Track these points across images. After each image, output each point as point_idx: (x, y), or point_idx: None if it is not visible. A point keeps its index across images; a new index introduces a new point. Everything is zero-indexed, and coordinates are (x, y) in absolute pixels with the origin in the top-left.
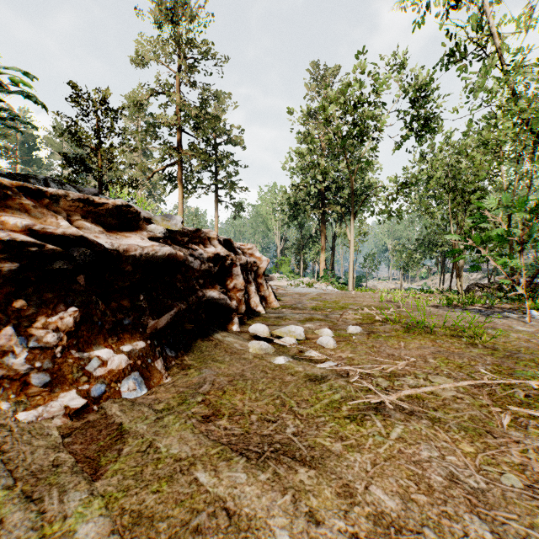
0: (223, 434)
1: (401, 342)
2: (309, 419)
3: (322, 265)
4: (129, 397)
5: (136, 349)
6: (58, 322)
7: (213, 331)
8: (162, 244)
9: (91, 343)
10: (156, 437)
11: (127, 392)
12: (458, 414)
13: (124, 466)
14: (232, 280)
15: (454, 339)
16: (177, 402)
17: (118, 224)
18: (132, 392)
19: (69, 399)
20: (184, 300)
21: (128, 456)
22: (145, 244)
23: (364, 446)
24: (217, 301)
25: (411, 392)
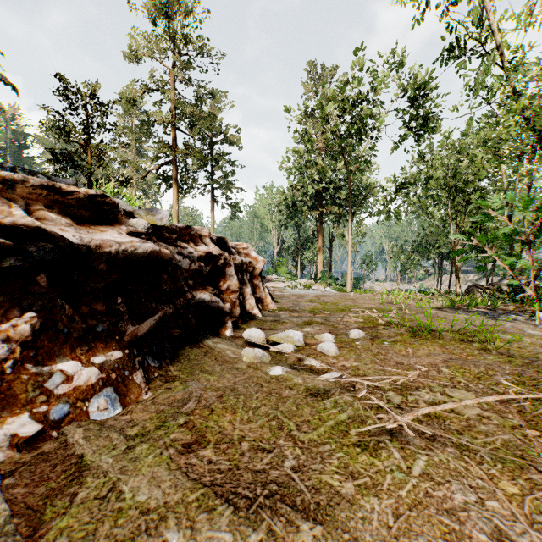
0: (206, 469)
1: (408, 348)
2: (312, 448)
3: (319, 267)
4: (98, 418)
5: (111, 361)
6: (10, 330)
7: (204, 337)
8: (144, 240)
9: (54, 354)
10: (121, 476)
11: (97, 413)
12: (488, 439)
13: (73, 521)
14: (226, 280)
15: (465, 345)
16: (154, 424)
17: (92, 216)
18: (103, 412)
19: (19, 426)
20: (170, 303)
21: (82, 504)
22: (123, 240)
23: (381, 487)
24: (209, 303)
25: (429, 410)
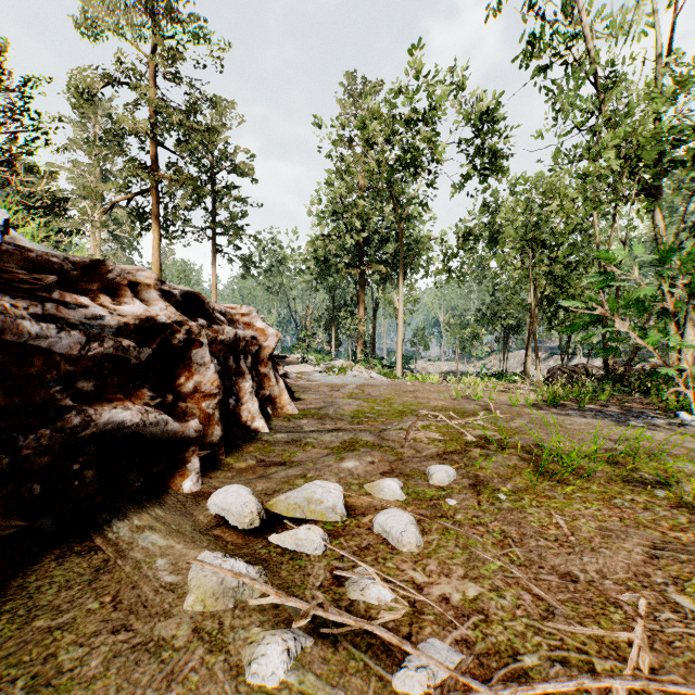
0: None
1: (553, 513)
2: None
3: (360, 342)
4: None
5: None
6: None
7: (115, 512)
8: None
9: None
10: None
11: None
12: None
13: None
14: (192, 374)
15: (643, 495)
16: None
17: None
18: None
19: None
20: None
21: None
22: None
23: None
24: (137, 429)
25: None
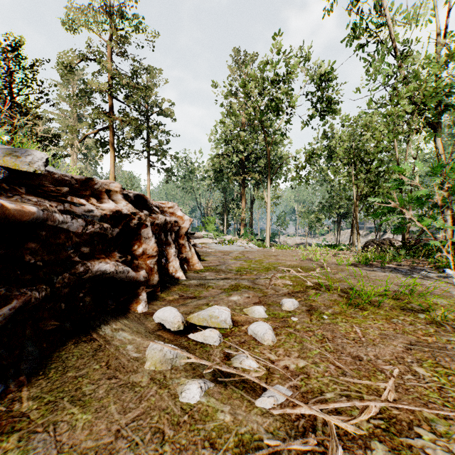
0: None
1: (354, 326)
2: None
3: (242, 224)
4: None
5: None
6: None
7: (102, 321)
8: None
9: None
10: None
11: None
12: None
13: None
14: (141, 244)
15: (410, 317)
16: None
17: None
18: None
19: None
20: (42, 282)
21: None
22: None
23: None
24: (113, 275)
25: None
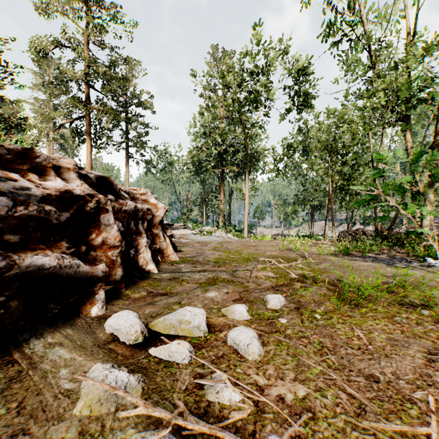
0: None
1: (354, 328)
2: None
3: (221, 216)
4: None
5: None
6: None
7: (34, 332)
8: None
9: None
10: None
11: None
12: None
13: None
14: (100, 232)
15: (414, 314)
16: None
17: None
18: None
19: None
20: None
21: None
22: None
23: None
24: (55, 270)
25: None
